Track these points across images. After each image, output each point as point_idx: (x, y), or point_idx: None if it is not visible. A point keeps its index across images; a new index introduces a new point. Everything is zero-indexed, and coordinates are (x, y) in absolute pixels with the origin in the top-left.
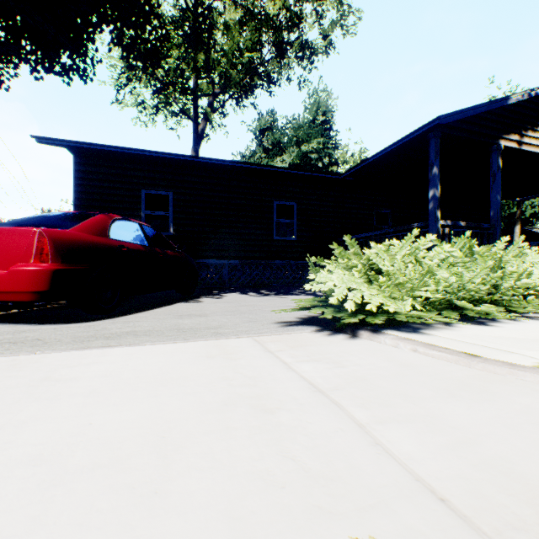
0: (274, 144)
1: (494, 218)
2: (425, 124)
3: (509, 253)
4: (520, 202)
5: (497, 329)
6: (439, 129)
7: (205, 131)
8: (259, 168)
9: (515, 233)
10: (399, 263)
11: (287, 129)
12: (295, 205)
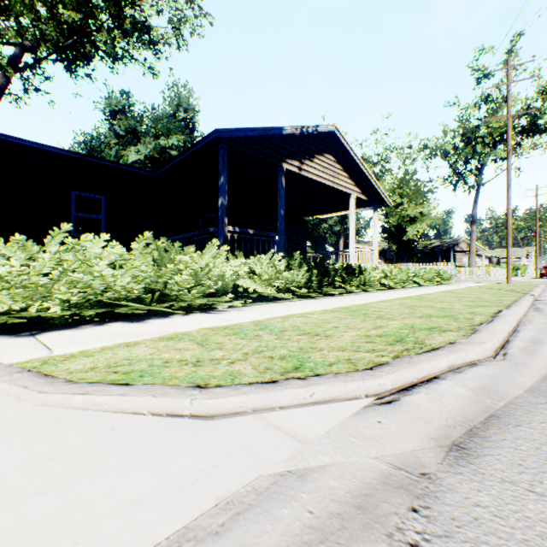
0: (128, 131)
1: (280, 228)
2: (209, 134)
3: (207, 256)
4: (344, 220)
5: (134, 325)
6: (227, 142)
7: (5, 90)
8: (38, 146)
9: (341, 245)
10: (47, 261)
11: (146, 117)
12: (103, 198)
